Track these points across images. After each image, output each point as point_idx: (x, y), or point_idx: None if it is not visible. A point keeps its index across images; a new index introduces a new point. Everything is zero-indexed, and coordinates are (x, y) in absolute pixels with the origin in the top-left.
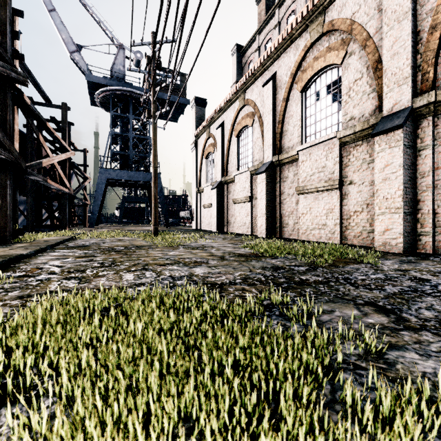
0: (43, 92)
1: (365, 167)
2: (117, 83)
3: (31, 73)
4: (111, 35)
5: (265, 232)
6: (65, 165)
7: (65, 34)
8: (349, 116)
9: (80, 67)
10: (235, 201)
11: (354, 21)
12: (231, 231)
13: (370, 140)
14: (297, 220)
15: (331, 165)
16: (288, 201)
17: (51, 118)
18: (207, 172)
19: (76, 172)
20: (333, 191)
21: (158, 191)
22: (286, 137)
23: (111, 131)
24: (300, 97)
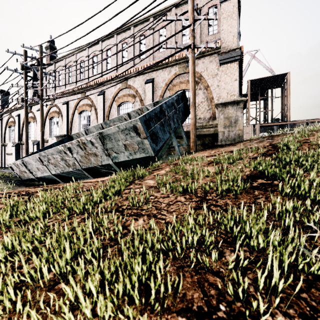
0: None
1: None
2: None
3: None
4: None
5: None
6: None
7: None
8: (60, 133)
9: None
10: None
11: (60, 109)
12: None
13: None
14: None
15: None
16: None
17: None
18: (10, 135)
19: None
20: None
21: None
22: (45, 133)
23: None
24: (49, 121)
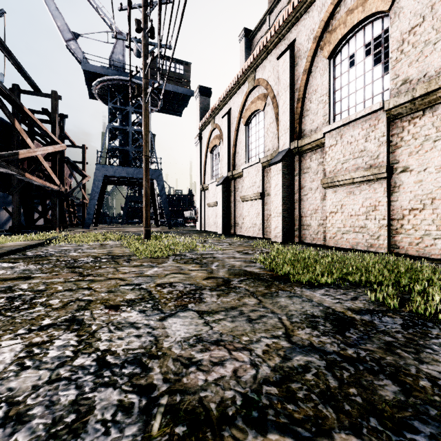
0: (29, 78)
1: (429, 146)
2: (115, 73)
3: (11, 54)
4: (110, 22)
5: (281, 235)
6: (55, 160)
7: (60, 21)
8: (401, 78)
9: (77, 57)
10: (243, 199)
11: None
12: (238, 233)
13: (437, 107)
14: (322, 221)
15: (374, 147)
16: (310, 197)
17: (43, 109)
18: (212, 167)
19: (75, 170)
20: (376, 182)
21: (160, 189)
22: (307, 118)
23: (109, 125)
24: (327, 65)
